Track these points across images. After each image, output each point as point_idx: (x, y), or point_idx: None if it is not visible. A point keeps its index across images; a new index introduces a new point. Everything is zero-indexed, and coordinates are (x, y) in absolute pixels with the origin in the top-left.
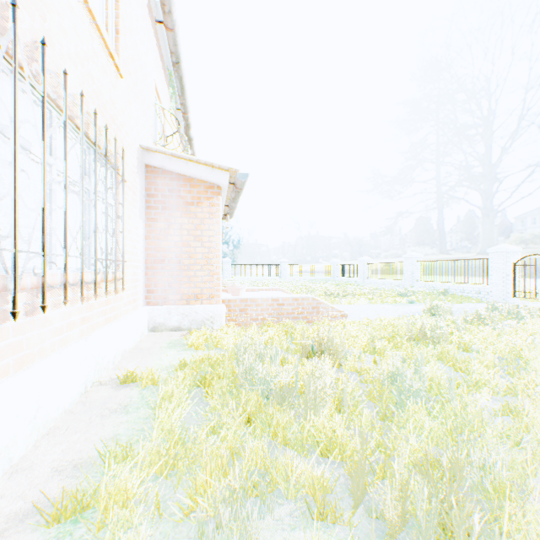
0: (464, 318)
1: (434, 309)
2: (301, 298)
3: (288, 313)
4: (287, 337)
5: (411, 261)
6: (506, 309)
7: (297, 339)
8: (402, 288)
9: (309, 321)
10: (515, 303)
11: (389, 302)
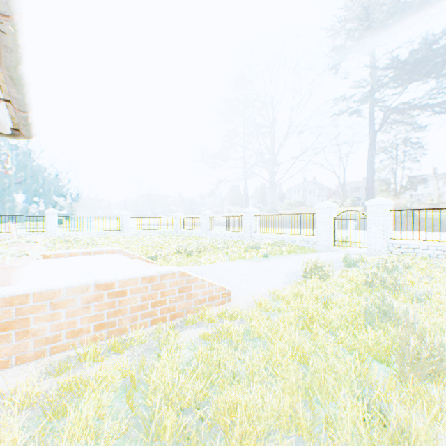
0: (365, 282)
1: (314, 268)
2: (160, 275)
3: (135, 308)
4: (133, 411)
5: (250, 215)
6: (380, 264)
7: (169, 445)
8: (242, 239)
9: (174, 316)
10: (337, 251)
11: (247, 257)
